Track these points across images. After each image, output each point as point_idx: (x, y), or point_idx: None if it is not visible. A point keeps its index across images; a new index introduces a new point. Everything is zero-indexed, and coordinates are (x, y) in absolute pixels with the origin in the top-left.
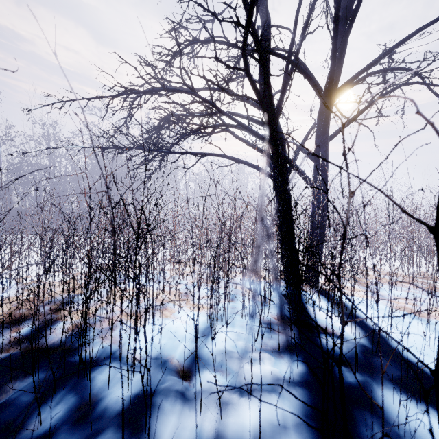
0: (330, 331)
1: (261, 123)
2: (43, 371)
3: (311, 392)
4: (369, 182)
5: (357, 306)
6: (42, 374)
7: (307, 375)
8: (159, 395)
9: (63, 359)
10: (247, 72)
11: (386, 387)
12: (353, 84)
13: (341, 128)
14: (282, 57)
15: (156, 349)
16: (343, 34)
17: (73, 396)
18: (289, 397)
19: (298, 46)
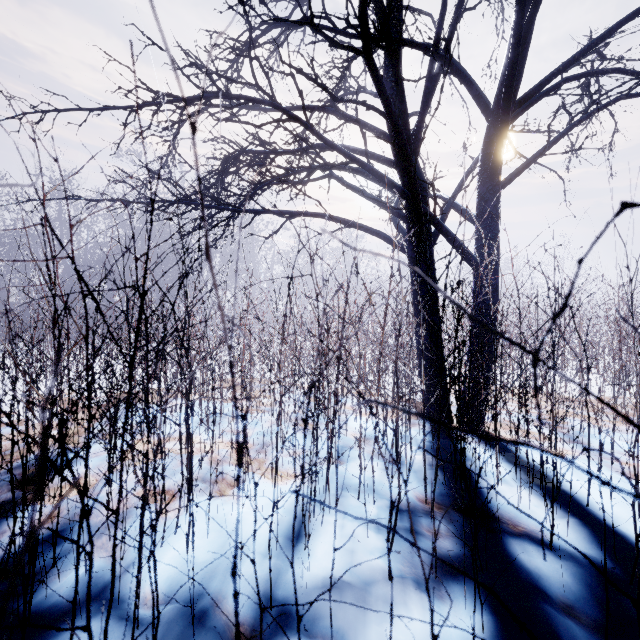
0: (526, 529)
1: (388, 160)
2: None
3: None
4: None
5: None
6: None
7: None
8: None
9: None
10: (367, 56)
11: None
12: (541, 94)
13: (520, 168)
14: (423, 49)
15: (179, 603)
16: (528, 6)
17: None
18: None
19: (449, 30)
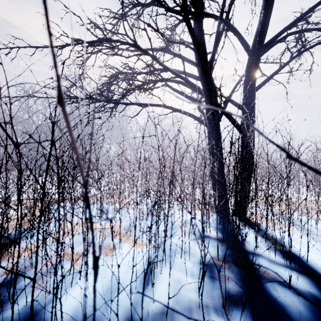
0: (274, 276)
1: (195, 76)
2: None
3: None
4: None
5: None
6: None
7: None
8: None
9: None
10: (186, 17)
11: None
12: (276, 42)
13: (265, 80)
14: (214, 18)
15: None
16: None
17: None
18: None
19: (228, 7)
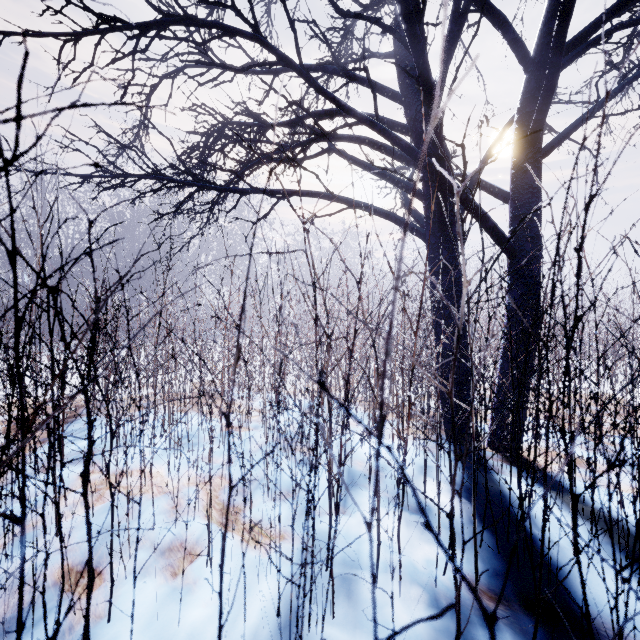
0: None
1: (400, 125)
2: None
3: None
4: None
5: None
6: None
7: None
8: None
9: None
10: None
11: None
12: (589, 43)
13: (564, 133)
14: None
15: None
16: None
17: None
18: None
19: None
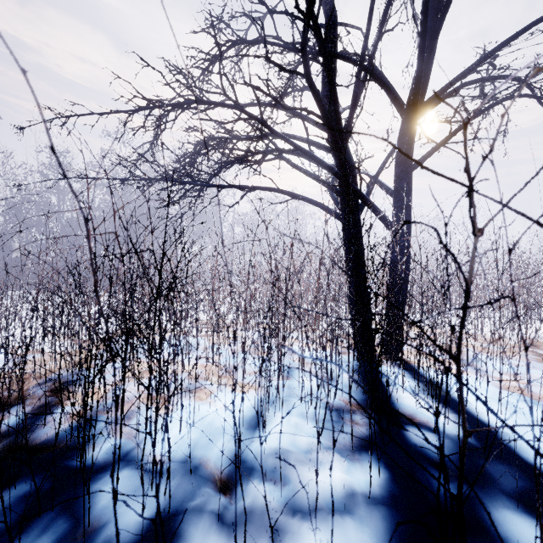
0: (420, 421)
1: (325, 147)
2: (28, 481)
3: (399, 513)
4: (519, 211)
5: (498, 415)
6: (26, 485)
7: (393, 487)
8: (186, 520)
9: (57, 462)
10: (307, 77)
11: (504, 506)
12: (444, 96)
13: (428, 154)
14: (352, 62)
15: (183, 452)
16: (432, 31)
17: (66, 520)
18: (370, 522)
19: (372, 48)
